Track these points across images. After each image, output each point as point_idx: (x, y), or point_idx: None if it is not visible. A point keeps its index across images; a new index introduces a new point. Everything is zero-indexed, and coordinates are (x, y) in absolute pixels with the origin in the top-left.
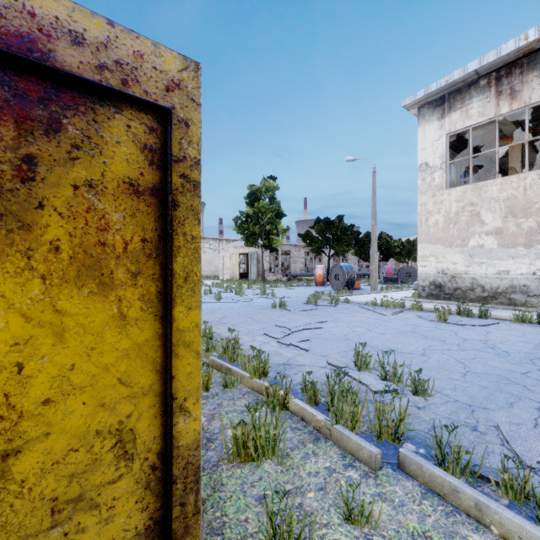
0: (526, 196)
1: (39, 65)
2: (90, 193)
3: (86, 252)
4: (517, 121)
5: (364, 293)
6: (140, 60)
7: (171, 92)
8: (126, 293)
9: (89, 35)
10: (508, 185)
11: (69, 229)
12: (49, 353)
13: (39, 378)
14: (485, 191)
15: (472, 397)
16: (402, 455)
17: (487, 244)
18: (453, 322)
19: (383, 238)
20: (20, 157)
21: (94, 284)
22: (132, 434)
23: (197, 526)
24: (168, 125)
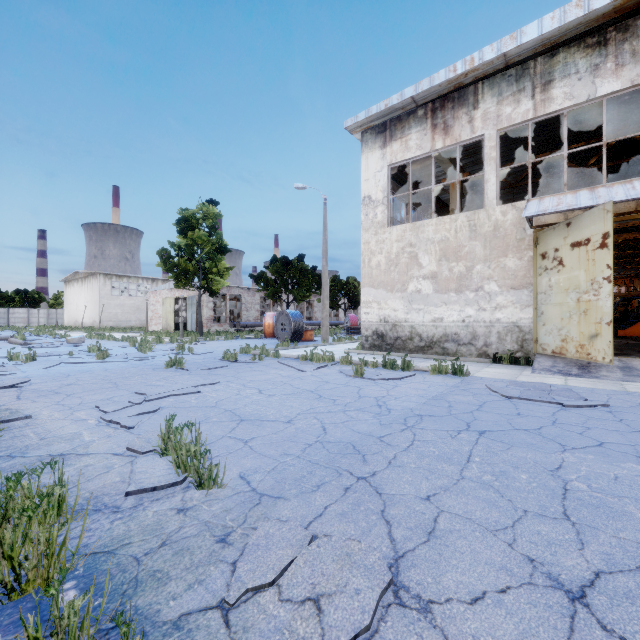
0: (457, 238)
1: None
2: None
3: None
4: (456, 161)
5: (311, 345)
6: None
7: None
8: None
9: None
10: (442, 226)
11: None
12: None
13: None
14: (422, 232)
15: (280, 481)
16: None
17: (424, 289)
18: (371, 377)
19: (350, 283)
20: None
21: None
22: None
23: None
24: None
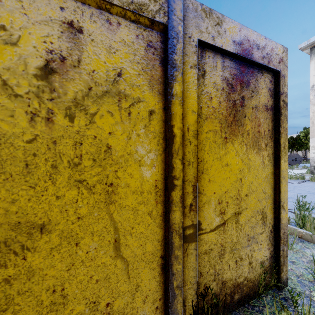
0: None
1: (249, 60)
2: (255, 110)
3: (254, 135)
4: None
5: None
6: (272, 51)
7: (280, 63)
8: (264, 153)
9: (260, 45)
10: None
11: (251, 126)
12: (246, 176)
13: (244, 185)
14: None
15: None
16: None
17: None
18: None
19: None
20: (241, 97)
21: (256, 149)
22: (265, 215)
23: (286, 262)
24: (276, 78)
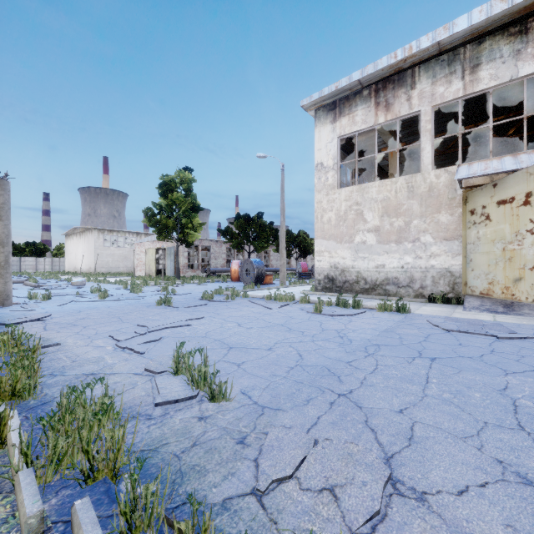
0: (397, 198)
1: None
2: None
3: None
4: (394, 133)
5: (271, 287)
6: None
7: None
8: None
9: None
10: (384, 187)
11: None
12: None
13: None
14: (367, 192)
15: (275, 397)
16: (72, 511)
17: (368, 240)
18: (328, 313)
19: (301, 236)
20: None
21: None
22: None
23: None
24: None
